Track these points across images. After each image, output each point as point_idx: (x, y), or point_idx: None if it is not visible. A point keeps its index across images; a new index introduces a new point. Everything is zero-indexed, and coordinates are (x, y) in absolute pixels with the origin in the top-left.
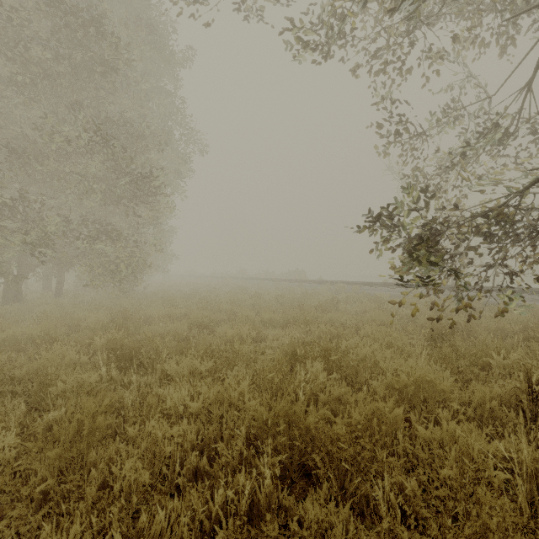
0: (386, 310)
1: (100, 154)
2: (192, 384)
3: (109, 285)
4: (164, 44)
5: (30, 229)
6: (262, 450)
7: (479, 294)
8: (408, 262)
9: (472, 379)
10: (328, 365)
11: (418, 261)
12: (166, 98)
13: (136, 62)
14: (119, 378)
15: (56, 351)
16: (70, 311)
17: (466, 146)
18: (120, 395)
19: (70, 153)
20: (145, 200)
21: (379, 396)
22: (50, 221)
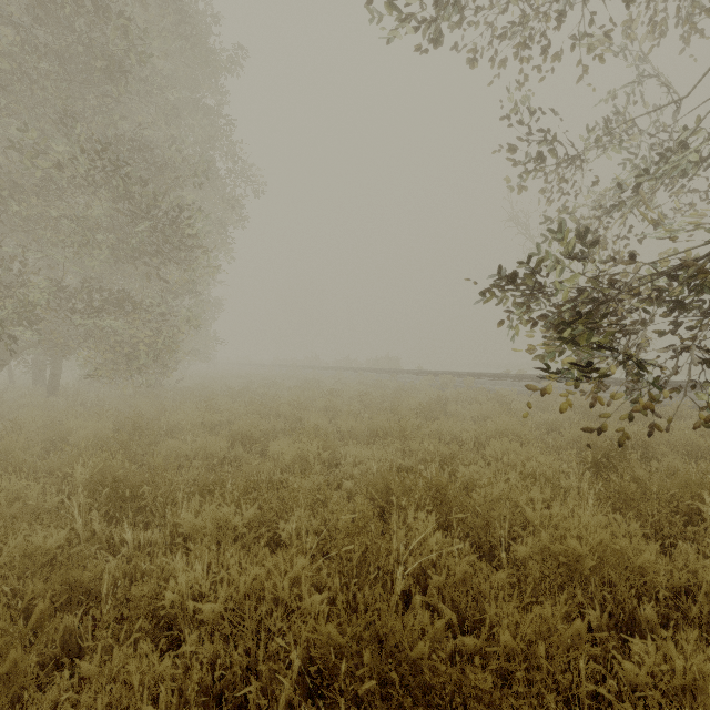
0: (516, 414)
1: (106, 191)
2: (215, 555)
3: (124, 378)
4: (201, 37)
5: (4, 298)
6: (330, 701)
7: (664, 395)
8: (559, 347)
9: (671, 535)
10: (442, 513)
11: (572, 346)
12: (205, 116)
13: (161, 64)
14: (107, 533)
15: (5, 491)
16: (60, 417)
17: (639, 175)
18: (96, 572)
19: (62, 189)
20: (174, 258)
21: (532, 575)
22: (31, 286)
